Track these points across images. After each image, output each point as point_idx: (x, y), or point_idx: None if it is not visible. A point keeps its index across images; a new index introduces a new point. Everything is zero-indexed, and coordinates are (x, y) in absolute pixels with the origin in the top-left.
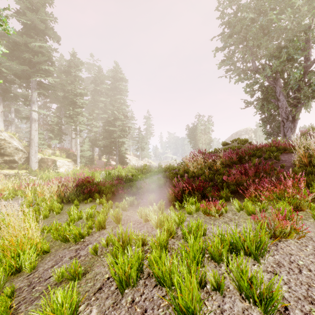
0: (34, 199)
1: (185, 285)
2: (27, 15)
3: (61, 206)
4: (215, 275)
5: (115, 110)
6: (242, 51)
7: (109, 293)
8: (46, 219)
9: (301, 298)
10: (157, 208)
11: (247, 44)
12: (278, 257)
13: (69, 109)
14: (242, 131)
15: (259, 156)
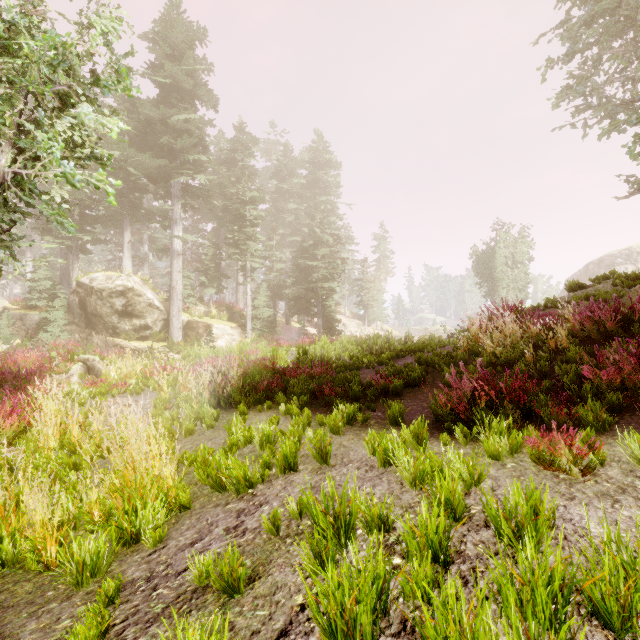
0: (172, 395)
1: None
2: (165, 70)
3: (216, 414)
4: None
5: (317, 225)
6: (623, 54)
7: None
8: (190, 436)
9: None
10: (410, 437)
11: (639, 33)
12: None
13: (232, 229)
14: (616, 255)
15: None
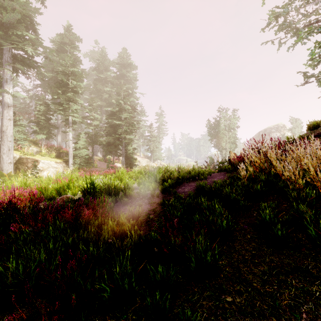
0: None
1: None
2: None
3: None
4: None
5: (121, 99)
6: None
7: None
8: None
9: None
10: None
11: None
12: None
13: (57, 92)
14: (272, 128)
15: None
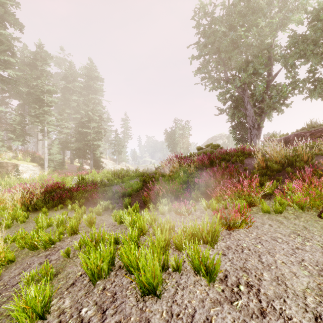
0: None
1: (149, 267)
2: None
3: (26, 215)
4: (176, 259)
5: (90, 110)
6: (216, 61)
7: (82, 286)
8: (8, 229)
9: (238, 268)
10: (132, 211)
11: (220, 55)
12: (229, 242)
13: (34, 107)
14: (217, 136)
15: (228, 160)
